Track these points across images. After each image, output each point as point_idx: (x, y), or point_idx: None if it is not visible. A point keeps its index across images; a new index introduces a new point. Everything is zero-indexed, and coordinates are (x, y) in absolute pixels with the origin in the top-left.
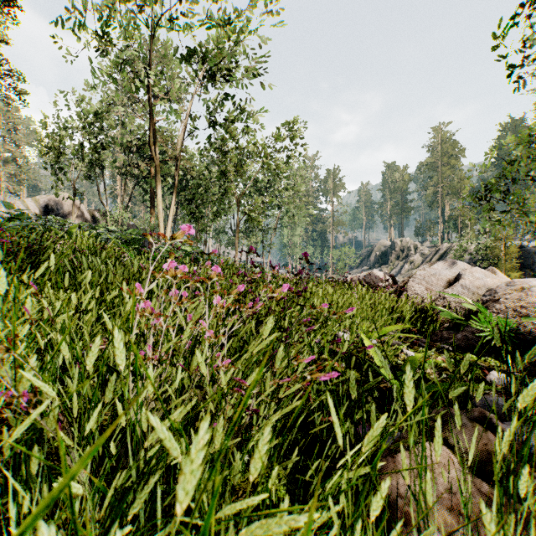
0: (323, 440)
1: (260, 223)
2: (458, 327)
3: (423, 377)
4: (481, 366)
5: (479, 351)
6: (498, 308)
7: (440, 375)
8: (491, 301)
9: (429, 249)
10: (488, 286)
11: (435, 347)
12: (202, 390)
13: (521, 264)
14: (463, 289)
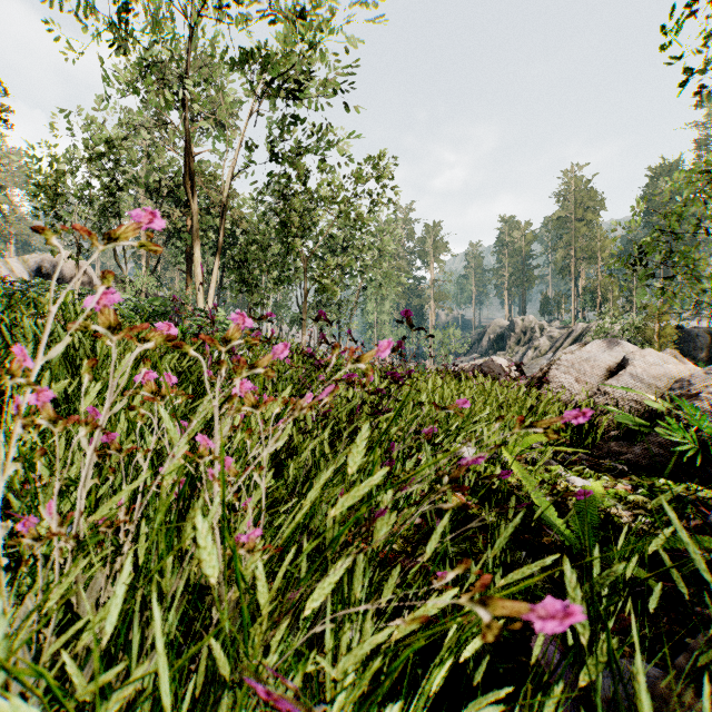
0: (468, 675)
1: (335, 293)
2: (632, 435)
3: (610, 522)
4: (689, 499)
5: (671, 473)
6: (699, 407)
7: (635, 518)
8: (682, 396)
9: (559, 331)
10: (670, 375)
11: (604, 468)
12: (207, 595)
13: (679, 350)
14: (634, 380)
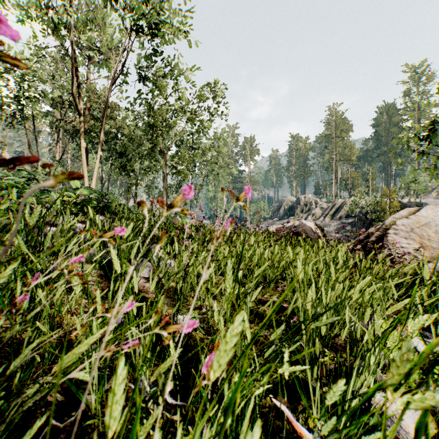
0: None
1: (186, 176)
2: None
3: None
4: None
5: None
6: None
7: None
8: None
9: (327, 204)
10: None
11: None
12: None
13: None
14: None
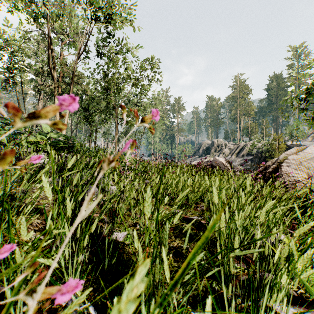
0: None
1: (132, 125)
2: None
3: None
4: None
5: None
6: None
7: None
8: None
9: (233, 146)
10: None
11: None
12: None
13: None
14: None
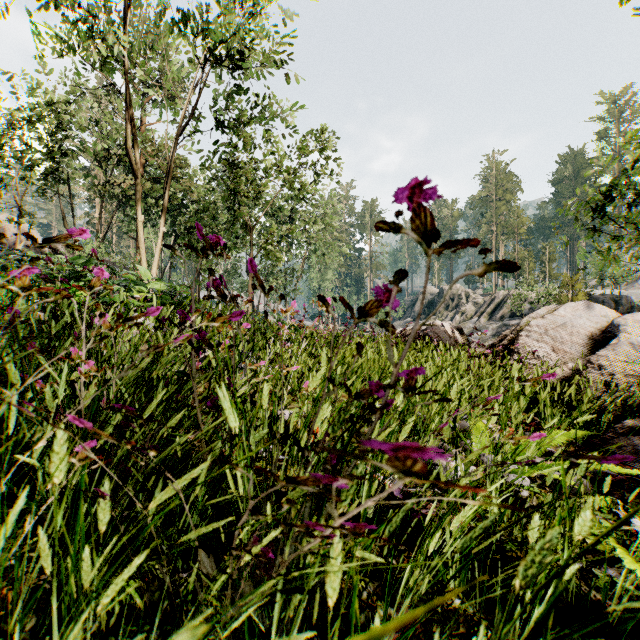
0: None
1: (280, 259)
2: None
3: None
4: None
5: None
6: None
7: None
8: None
9: (483, 298)
10: None
11: None
12: None
13: None
14: (634, 351)
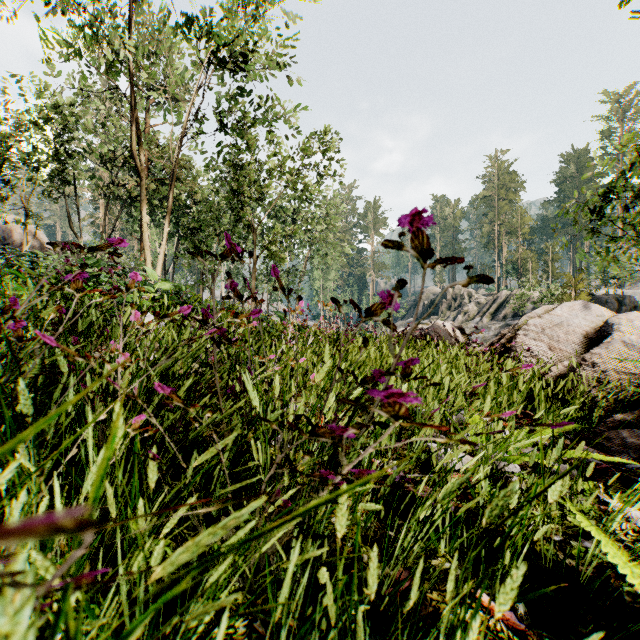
0: None
1: (283, 260)
2: None
3: None
4: None
5: None
6: None
7: None
8: None
9: (485, 298)
10: None
11: (638, 476)
12: None
13: None
14: (627, 349)
